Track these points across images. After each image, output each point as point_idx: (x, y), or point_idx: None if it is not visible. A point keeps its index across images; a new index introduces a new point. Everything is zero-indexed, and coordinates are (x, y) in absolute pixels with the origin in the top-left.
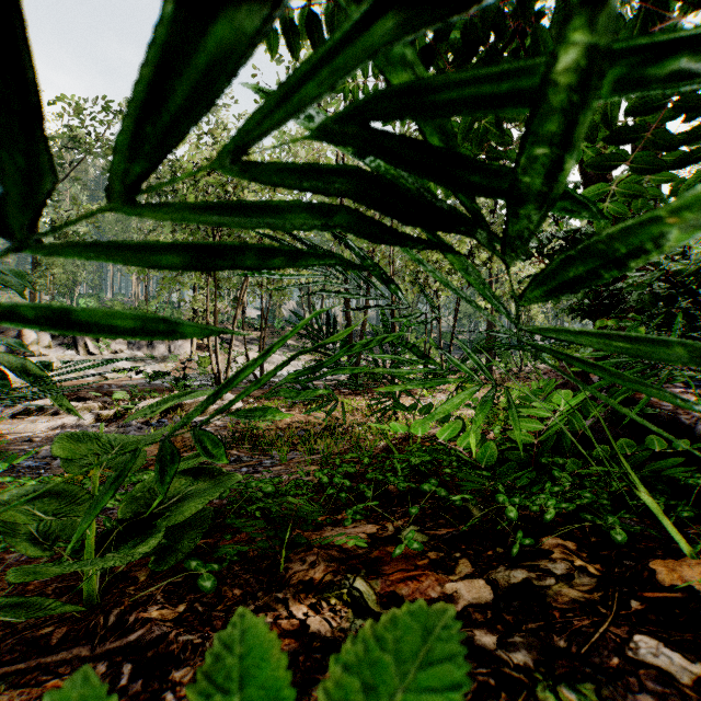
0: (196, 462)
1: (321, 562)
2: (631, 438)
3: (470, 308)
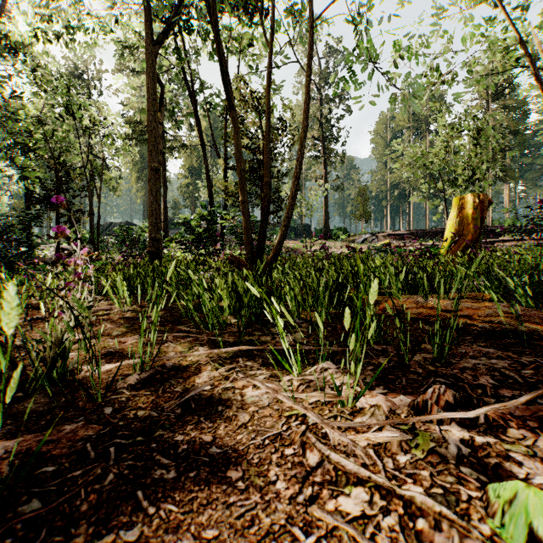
0: None
1: None
2: None
3: None
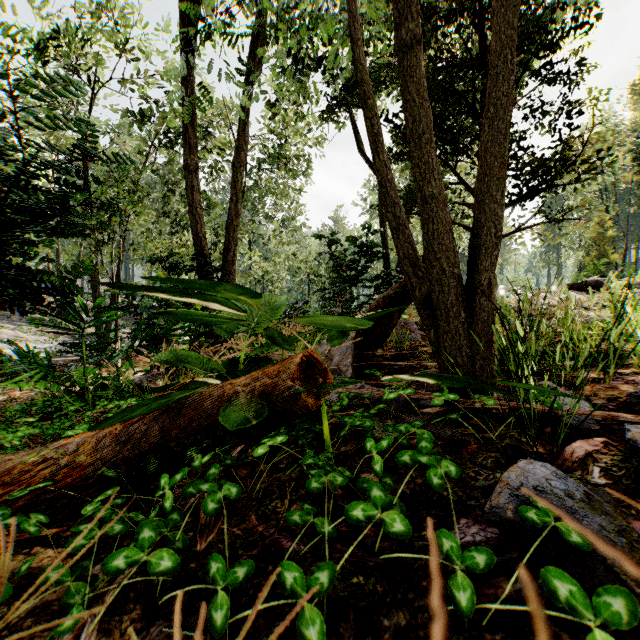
0: None
1: None
2: None
3: None
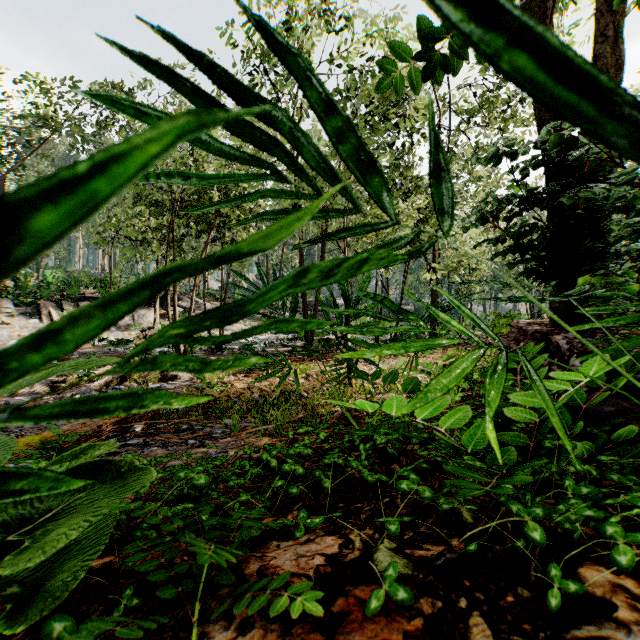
0: (65, 468)
1: (257, 620)
2: (637, 412)
3: (414, 281)
